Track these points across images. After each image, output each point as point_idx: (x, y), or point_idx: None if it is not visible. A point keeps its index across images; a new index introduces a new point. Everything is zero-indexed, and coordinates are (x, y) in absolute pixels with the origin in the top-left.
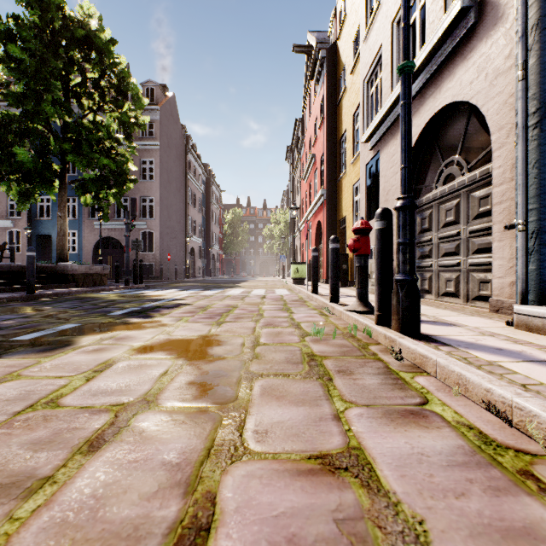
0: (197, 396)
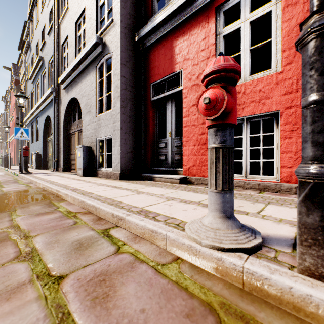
0: None
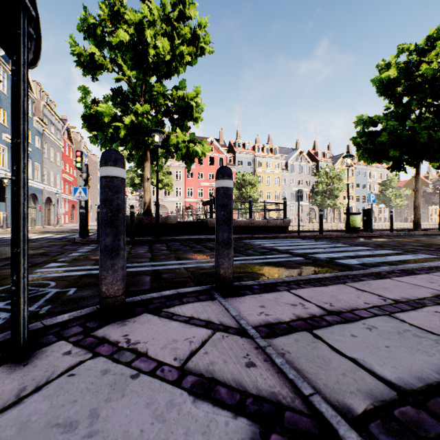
0: (39, 230)
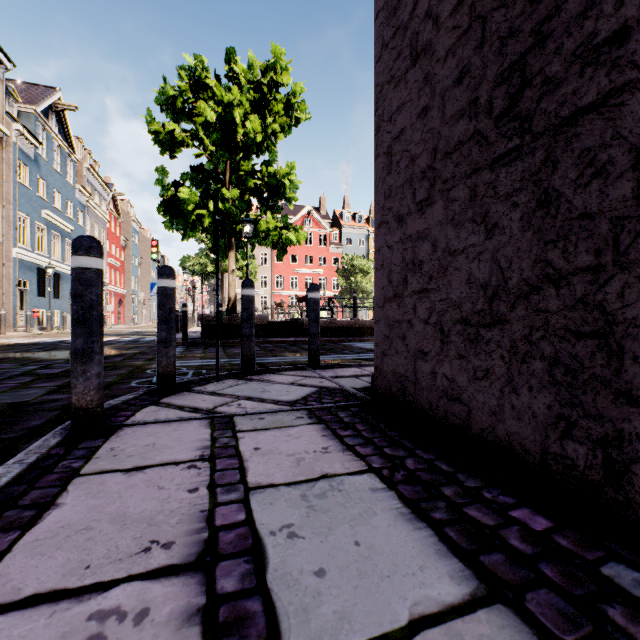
0: None
